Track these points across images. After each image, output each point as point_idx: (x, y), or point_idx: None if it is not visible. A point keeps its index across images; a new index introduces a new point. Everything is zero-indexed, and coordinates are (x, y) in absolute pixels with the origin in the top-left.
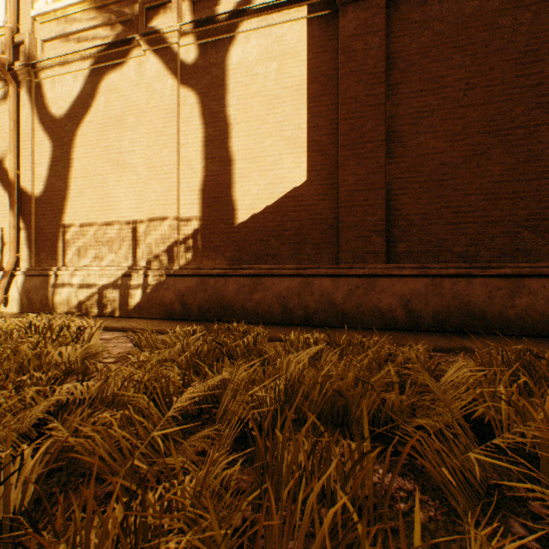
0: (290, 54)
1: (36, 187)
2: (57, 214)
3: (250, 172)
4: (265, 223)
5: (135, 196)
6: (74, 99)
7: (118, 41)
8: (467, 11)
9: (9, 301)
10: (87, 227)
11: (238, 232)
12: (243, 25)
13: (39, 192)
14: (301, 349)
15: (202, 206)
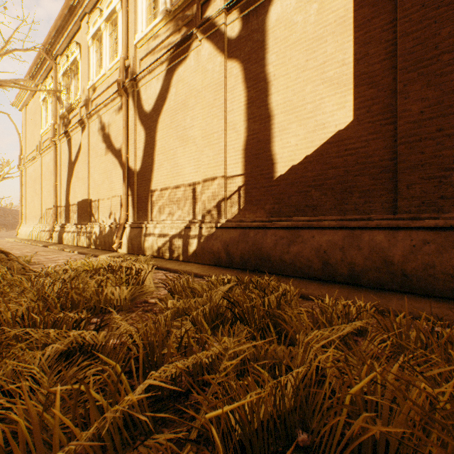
0: None
1: (137, 165)
2: (147, 182)
3: (288, 124)
4: (304, 173)
5: (194, 163)
6: (157, 96)
7: (182, 40)
8: None
9: (122, 245)
10: (164, 191)
11: (276, 185)
12: None
13: (138, 168)
14: (336, 320)
15: (245, 164)
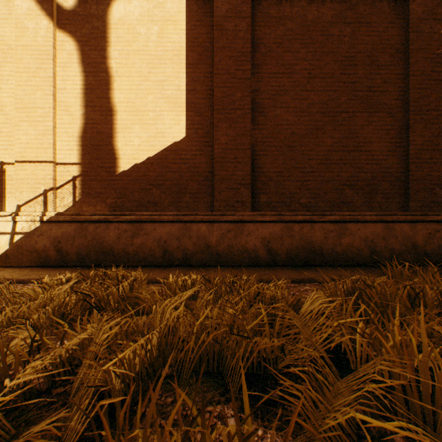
0: (170, 21)
1: None
2: None
3: (132, 124)
4: (147, 173)
5: (1, 137)
6: None
7: None
8: (309, 17)
9: None
10: None
11: (120, 180)
12: None
13: None
14: (179, 291)
15: (82, 152)
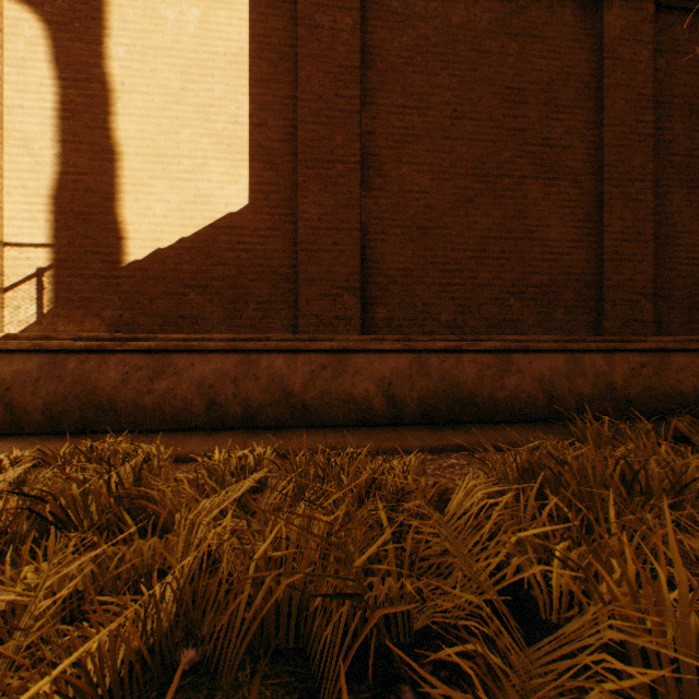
0: (222, 3)
1: None
2: None
3: (151, 179)
4: (179, 265)
5: None
6: None
7: None
8: (455, 20)
9: None
10: None
11: (128, 278)
12: None
13: None
14: (230, 479)
15: (56, 225)
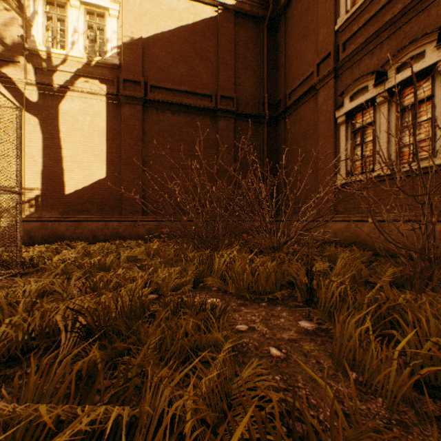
0: (98, 115)
1: None
2: None
3: (74, 168)
4: (84, 195)
5: None
6: None
7: None
8: (173, 122)
9: None
10: None
11: (67, 198)
12: (70, 92)
13: None
14: None
15: (43, 182)
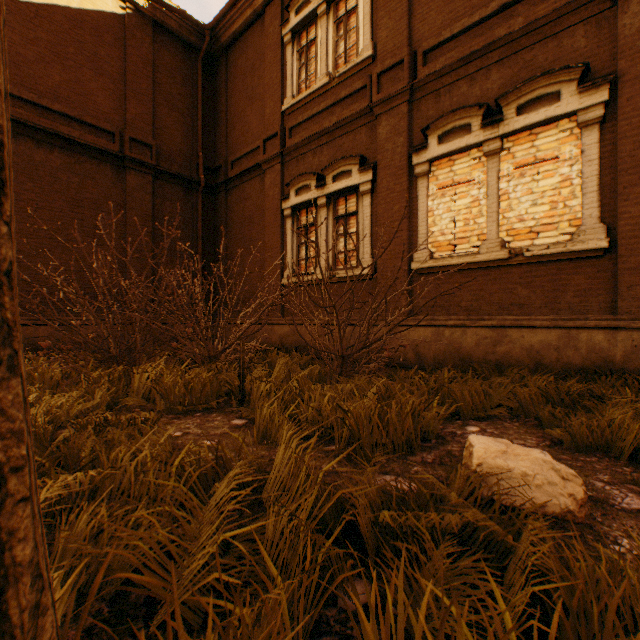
0: None
1: None
2: None
3: None
4: None
5: None
6: None
7: None
8: (39, 159)
9: None
10: None
11: None
12: None
13: None
14: None
15: None
